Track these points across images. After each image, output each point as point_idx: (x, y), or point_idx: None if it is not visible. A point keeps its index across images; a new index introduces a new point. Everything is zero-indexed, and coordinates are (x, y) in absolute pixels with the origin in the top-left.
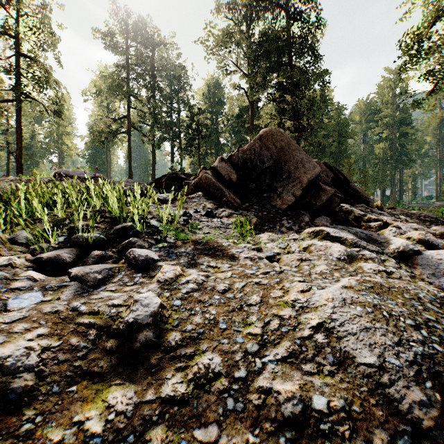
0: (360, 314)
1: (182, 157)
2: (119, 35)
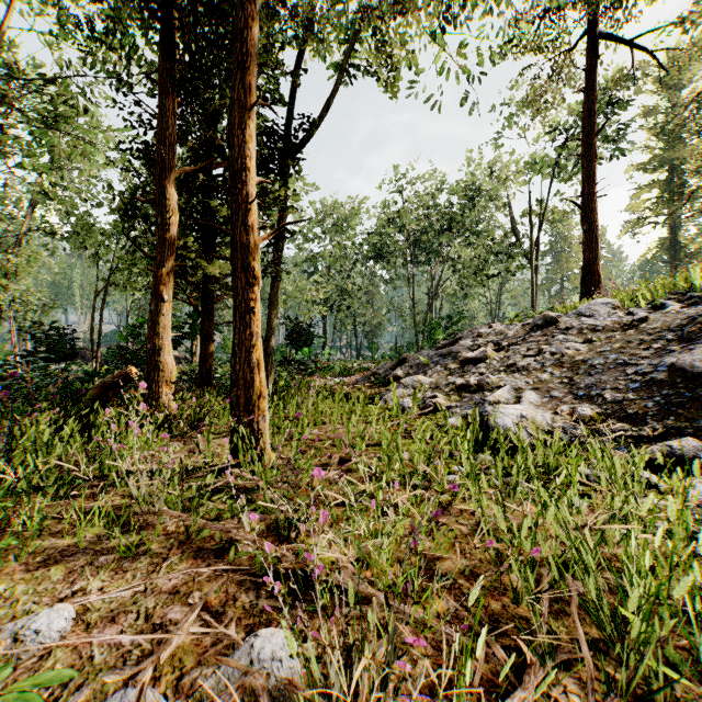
0: (700, 307)
1: None
2: None
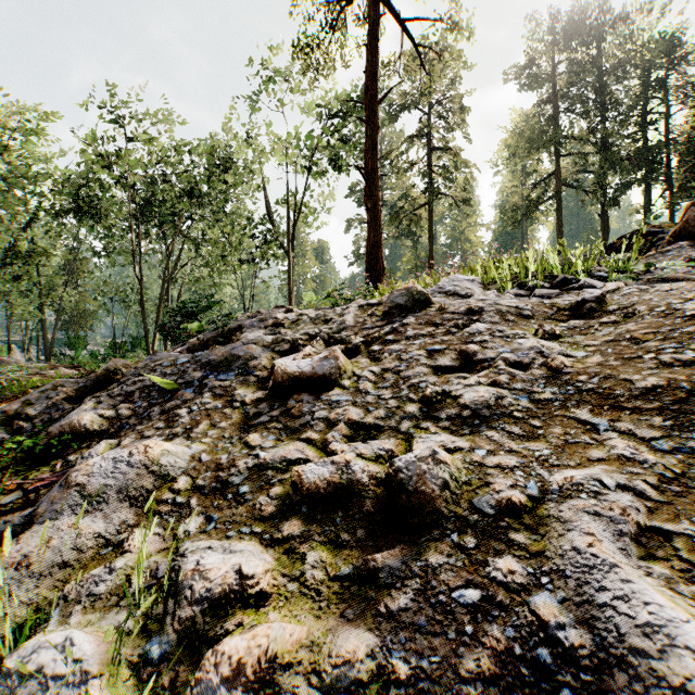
0: None
1: (670, 209)
2: (542, 54)
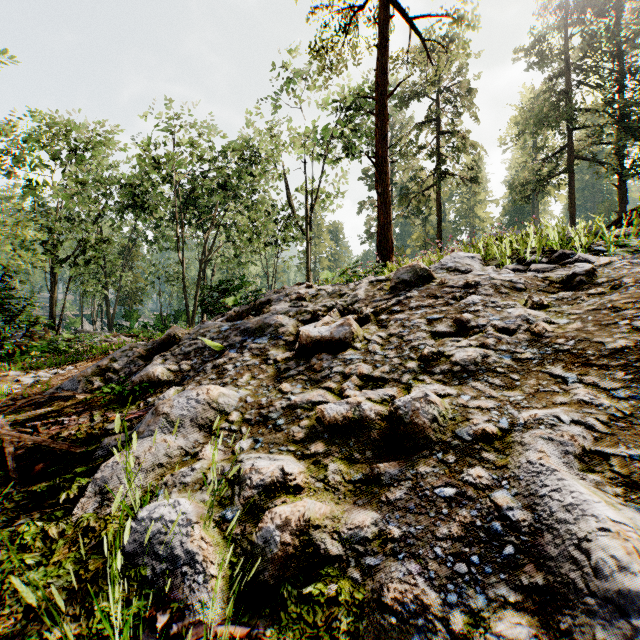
0: None
1: None
2: (553, 30)
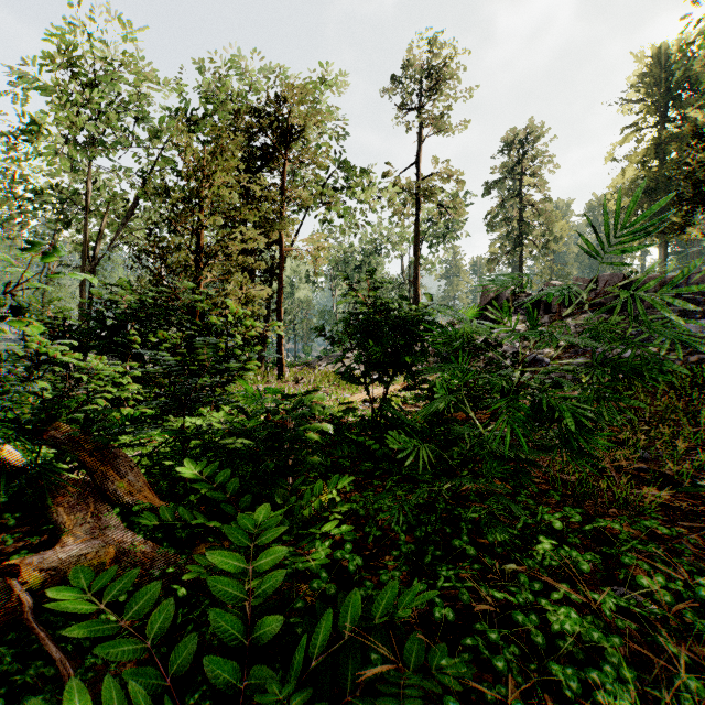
0: None
1: None
2: None
